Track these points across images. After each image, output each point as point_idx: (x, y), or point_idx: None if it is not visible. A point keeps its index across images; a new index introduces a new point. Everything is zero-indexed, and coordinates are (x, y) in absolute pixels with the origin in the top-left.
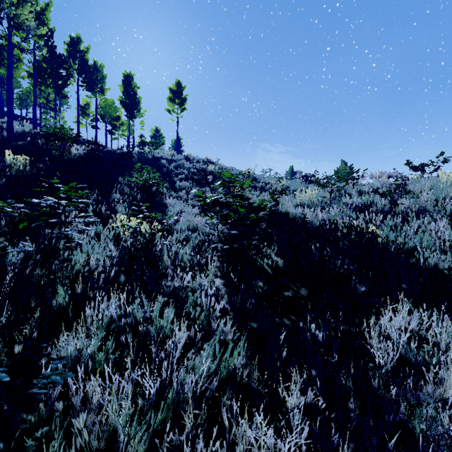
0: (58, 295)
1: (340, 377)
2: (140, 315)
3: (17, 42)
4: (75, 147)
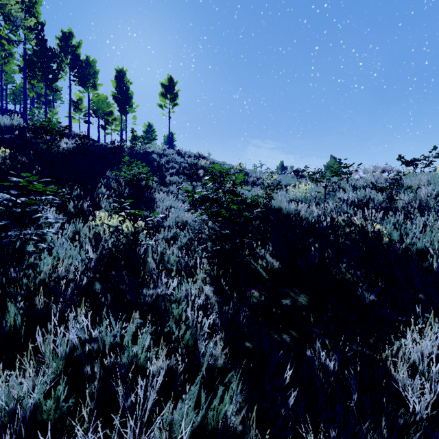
0: (9, 315)
1: (360, 424)
2: (109, 340)
3: (7, 36)
4: (65, 141)
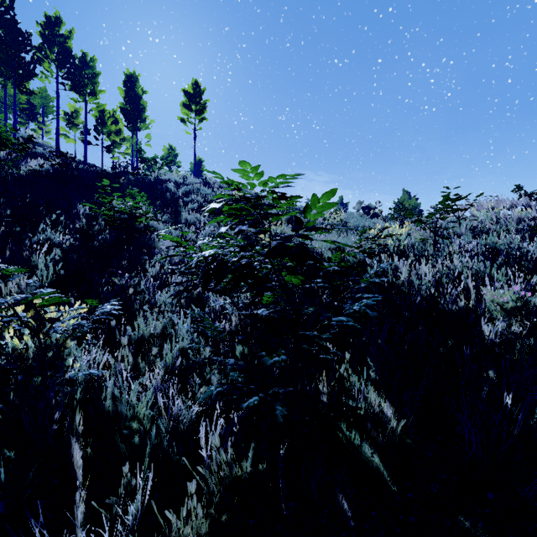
0: None
1: None
2: None
3: None
4: (38, 163)
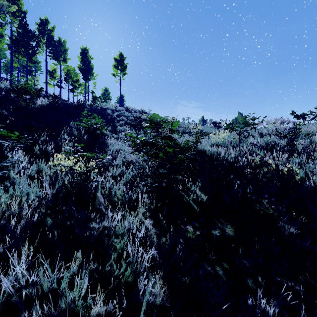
0: None
1: None
2: (46, 285)
3: None
4: (41, 100)
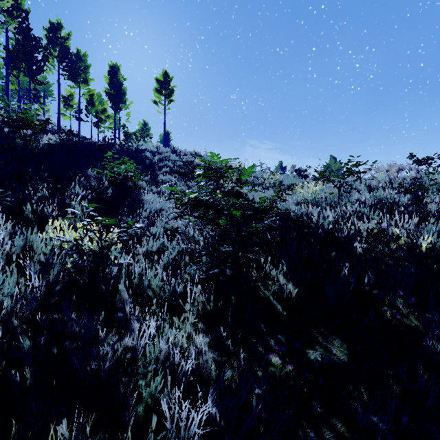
0: None
1: None
2: None
3: None
4: (49, 137)
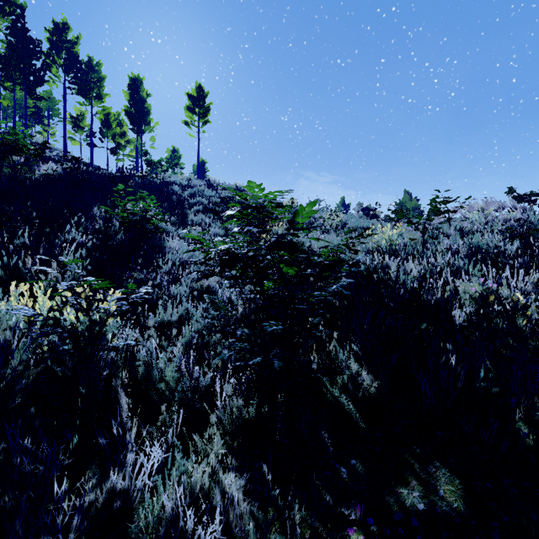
0: None
1: None
2: None
3: None
4: (49, 166)
